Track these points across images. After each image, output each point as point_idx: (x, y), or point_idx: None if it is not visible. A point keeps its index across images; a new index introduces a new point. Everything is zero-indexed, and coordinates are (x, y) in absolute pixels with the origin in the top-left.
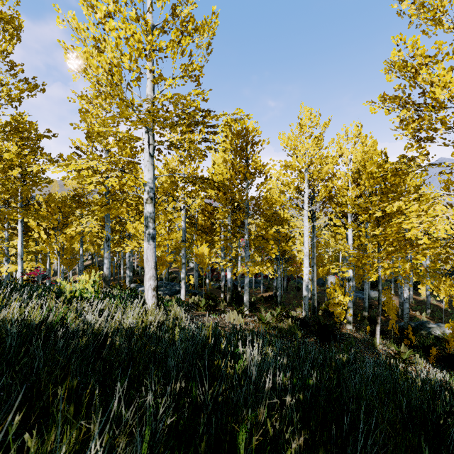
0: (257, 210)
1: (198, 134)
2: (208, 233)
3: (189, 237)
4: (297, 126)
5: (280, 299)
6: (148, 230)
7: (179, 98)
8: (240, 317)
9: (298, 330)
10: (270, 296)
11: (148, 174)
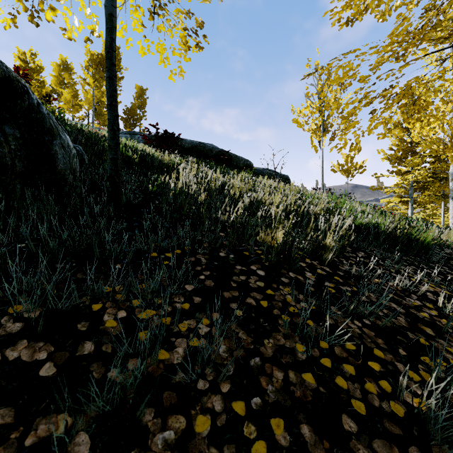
0: None
1: None
2: None
3: None
4: None
5: None
6: (450, 195)
7: None
8: None
9: None
10: None
11: (450, 167)
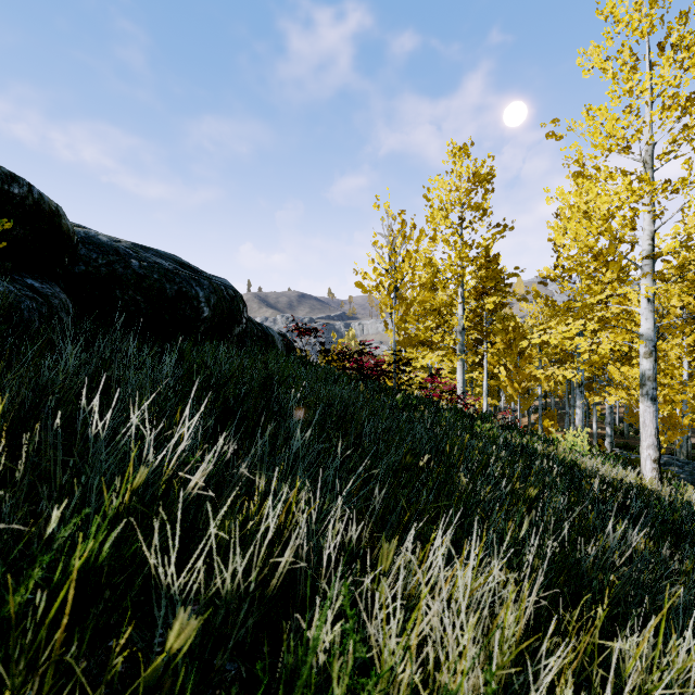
0: None
1: None
2: None
3: None
4: None
5: None
6: (645, 389)
7: (694, 232)
8: None
9: None
10: None
11: (645, 323)
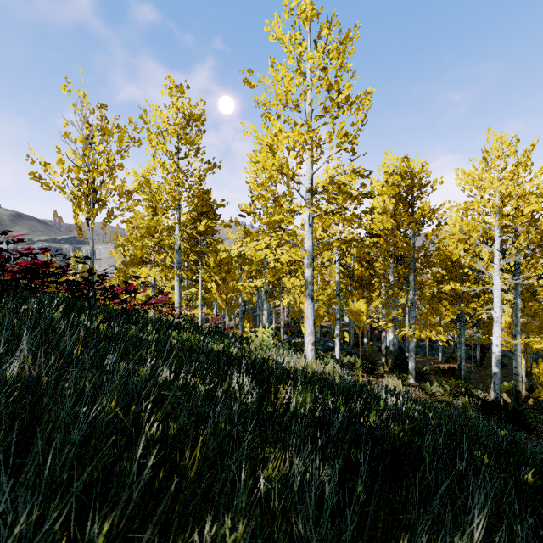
0: (426, 262)
1: (354, 179)
2: (366, 286)
3: (344, 287)
4: (481, 160)
5: (464, 373)
6: (308, 291)
7: (336, 175)
8: (399, 383)
9: (478, 411)
10: (450, 368)
11: (308, 242)
